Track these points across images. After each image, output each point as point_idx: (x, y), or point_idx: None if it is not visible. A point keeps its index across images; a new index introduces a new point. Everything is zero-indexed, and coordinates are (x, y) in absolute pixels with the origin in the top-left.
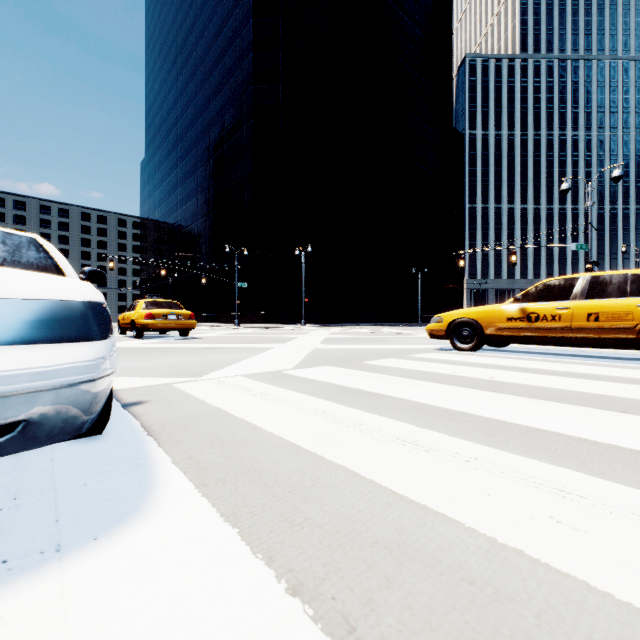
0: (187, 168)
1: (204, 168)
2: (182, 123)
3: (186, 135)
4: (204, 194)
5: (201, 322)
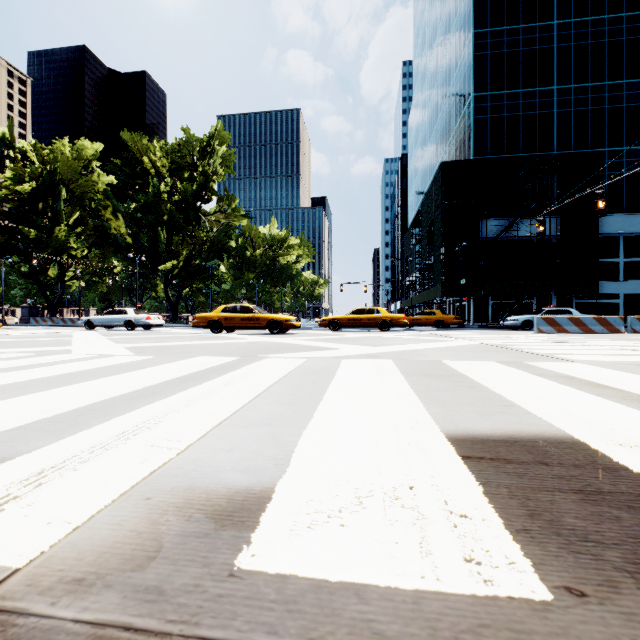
0: None
1: None
2: None
3: None
4: None
5: None
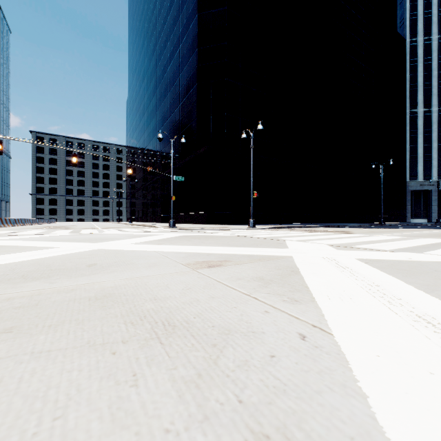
0: (150, 91)
1: (161, 85)
2: (147, 55)
3: (150, 64)
4: (161, 108)
5: (159, 222)
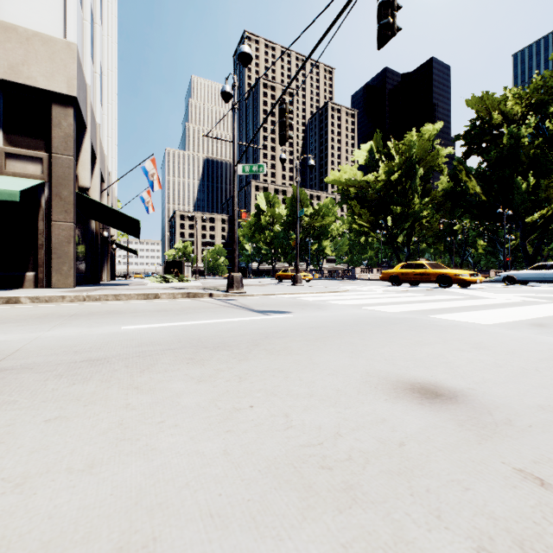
0: None
1: None
2: None
3: None
4: None
5: None
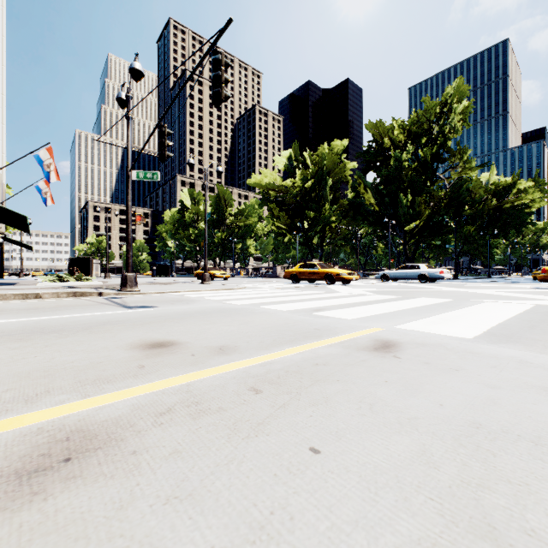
0: None
1: None
2: None
3: None
4: None
5: None
